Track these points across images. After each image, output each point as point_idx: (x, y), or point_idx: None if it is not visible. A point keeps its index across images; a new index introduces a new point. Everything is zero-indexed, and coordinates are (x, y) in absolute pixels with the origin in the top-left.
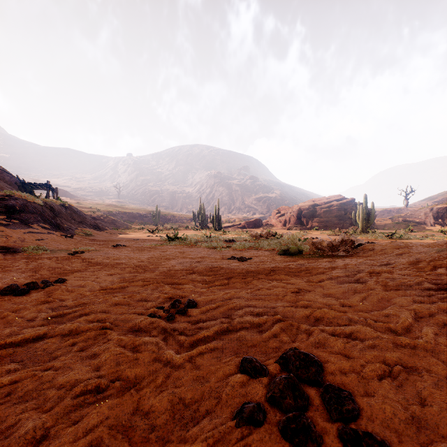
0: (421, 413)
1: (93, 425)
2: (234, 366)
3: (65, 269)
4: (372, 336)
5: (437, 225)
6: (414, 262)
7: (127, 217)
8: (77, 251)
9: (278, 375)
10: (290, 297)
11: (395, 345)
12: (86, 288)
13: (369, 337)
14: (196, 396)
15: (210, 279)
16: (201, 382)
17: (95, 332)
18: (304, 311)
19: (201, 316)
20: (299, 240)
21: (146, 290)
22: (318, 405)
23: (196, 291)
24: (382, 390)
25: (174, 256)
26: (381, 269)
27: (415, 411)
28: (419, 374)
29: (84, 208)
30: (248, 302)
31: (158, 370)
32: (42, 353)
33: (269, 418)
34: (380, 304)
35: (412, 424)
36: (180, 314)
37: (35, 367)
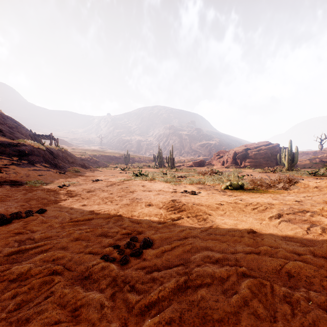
0: None
1: None
2: None
3: (50, 200)
4: None
5: None
6: None
7: (106, 159)
8: (66, 184)
9: None
10: (249, 239)
11: None
12: (59, 219)
13: None
14: None
15: (166, 212)
16: None
17: (41, 279)
18: (273, 263)
19: (156, 261)
20: (238, 177)
21: (108, 223)
22: None
23: (153, 226)
24: None
25: (137, 189)
26: None
27: None
28: None
29: (76, 152)
30: (204, 243)
31: None
32: None
33: None
34: None
35: None
36: (134, 257)
37: None
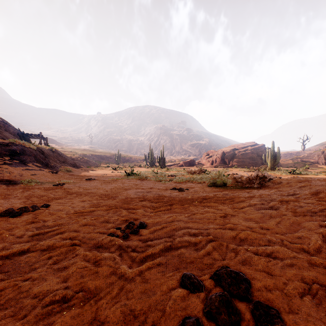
0: None
1: None
2: (176, 281)
3: (50, 197)
4: (290, 256)
5: None
6: (315, 193)
7: (97, 158)
8: (60, 183)
9: (213, 290)
10: (219, 220)
11: (310, 264)
12: (64, 211)
13: (287, 257)
14: (144, 308)
15: (157, 205)
16: (148, 295)
17: (66, 248)
18: (231, 233)
19: (149, 236)
20: (224, 175)
21: (108, 214)
22: (249, 320)
23: (146, 215)
24: (305, 307)
25: (130, 187)
26: (289, 198)
27: None
28: None
29: (66, 152)
30: (186, 224)
31: (114, 282)
32: (24, 265)
33: None
34: (292, 227)
35: None
36: (133, 234)
37: (17, 277)
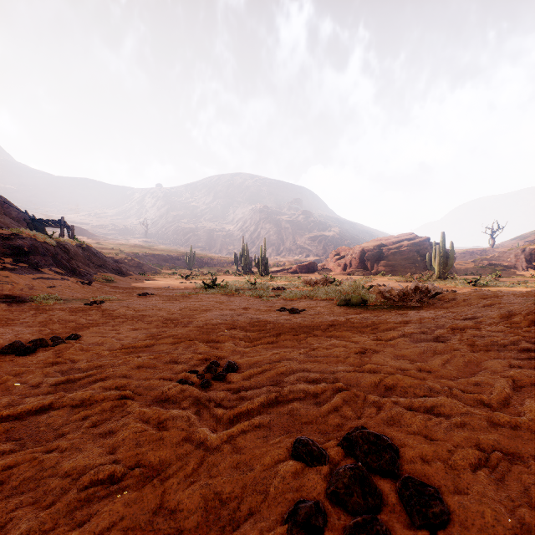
0: (532, 519)
1: (103, 529)
2: (284, 449)
3: (80, 323)
4: (460, 412)
5: (530, 270)
6: (506, 315)
7: (156, 260)
8: (96, 300)
9: (341, 462)
10: (354, 359)
11: (491, 423)
12: (105, 346)
13: (456, 413)
14: (236, 489)
15: (255, 335)
16: (243, 470)
17: (112, 402)
18: (372, 378)
19: (243, 383)
20: (363, 288)
21: (176, 350)
22: (394, 504)
23: (238, 351)
24: (478, 485)
25: (212, 307)
26: (466, 324)
27: (525, 516)
28: (525, 464)
29: (105, 249)
30: (301, 365)
31: (189, 453)
32: (45, 429)
33: (331, 523)
34: (468, 368)
35: (521, 534)
36: (217, 380)
37: (36, 447)
